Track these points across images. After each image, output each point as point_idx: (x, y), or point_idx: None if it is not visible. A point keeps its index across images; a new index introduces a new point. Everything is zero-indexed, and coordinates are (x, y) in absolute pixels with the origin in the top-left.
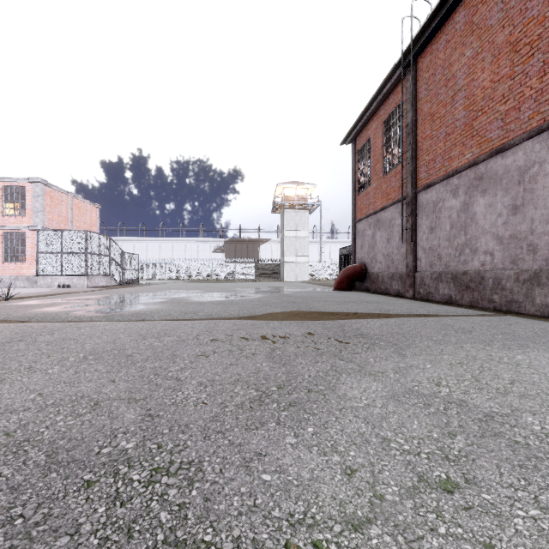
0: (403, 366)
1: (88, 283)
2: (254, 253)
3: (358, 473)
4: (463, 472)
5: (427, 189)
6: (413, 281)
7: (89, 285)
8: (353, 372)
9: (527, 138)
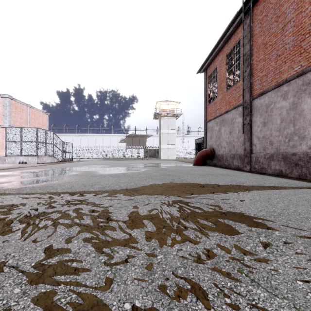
0: None
1: (38, 161)
2: (143, 143)
3: None
4: None
5: (261, 96)
6: (250, 160)
7: (39, 162)
8: None
9: None
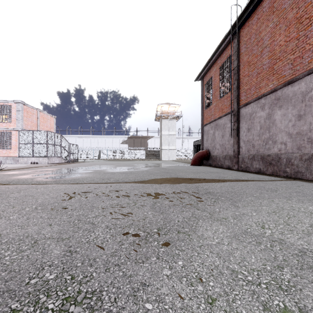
0: (238, 214)
1: (48, 161)
2: (144, 144)
3: (218, 302)
4: (295, 301)
5: (246, 106)
6: (238, 160)
7: (49, 162)
8: (207, 218)
9: (307, 74)
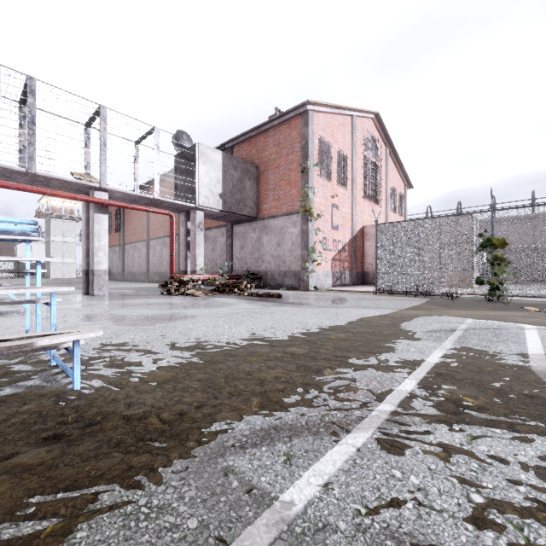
0: None
1: None
2: (9, 251)
3: None
4: None
5: (127, 244)
6: (124, 275)
7: None
8: None
9: (141, 241)
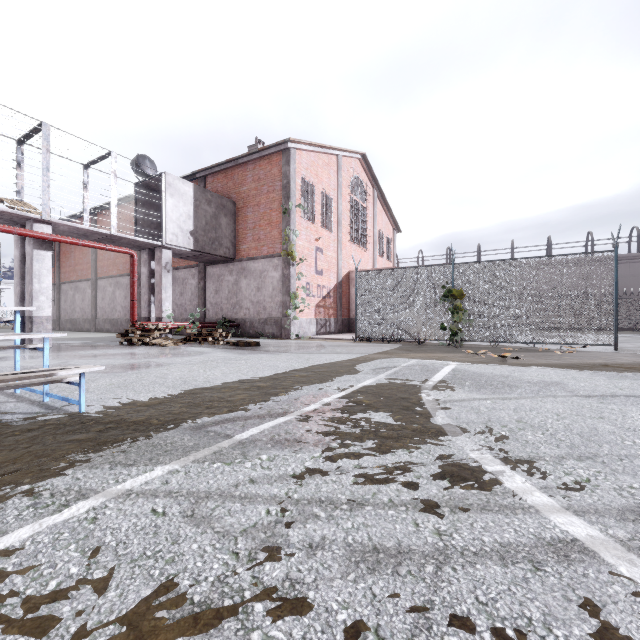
0: None
1: None
2: None
3: None
4: None
5: (64, 284)
6: (59, 323)
7: None
8: None
9: (85, 281)
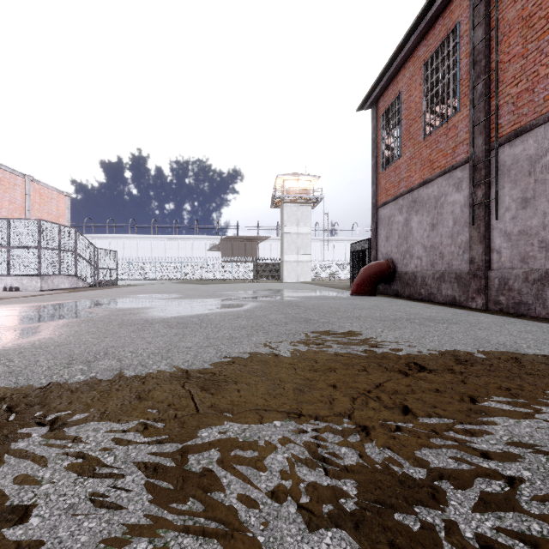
0: None
1: (43, 285)
2: (252, 251)
3: None
4: None
5: (515, 139)
6: (485, 284)
7: (44, 287)
8: None
9: None
